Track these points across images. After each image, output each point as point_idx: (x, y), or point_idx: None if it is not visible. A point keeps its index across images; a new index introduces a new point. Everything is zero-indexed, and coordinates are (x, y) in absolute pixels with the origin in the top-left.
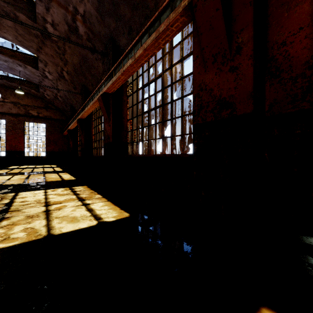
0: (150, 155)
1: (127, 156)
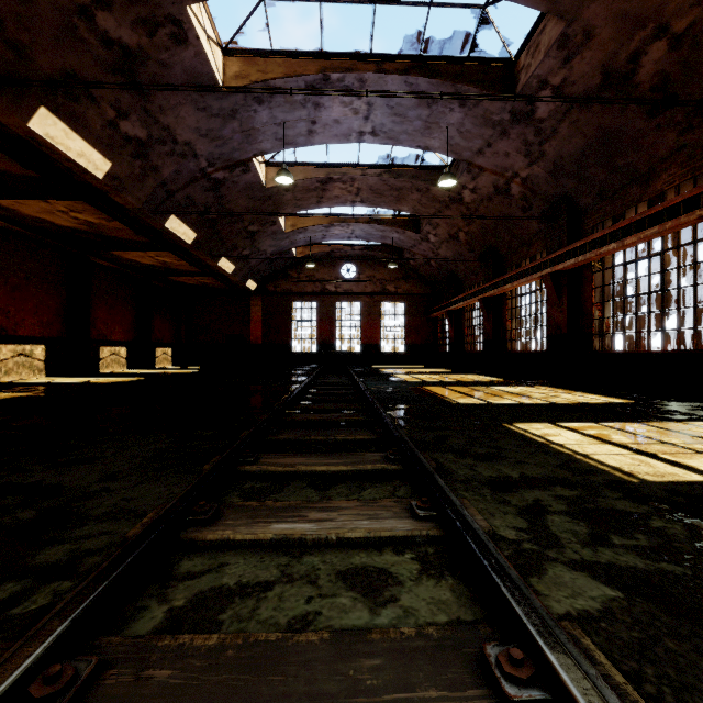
0: (641, 351)
1: (595, 352)
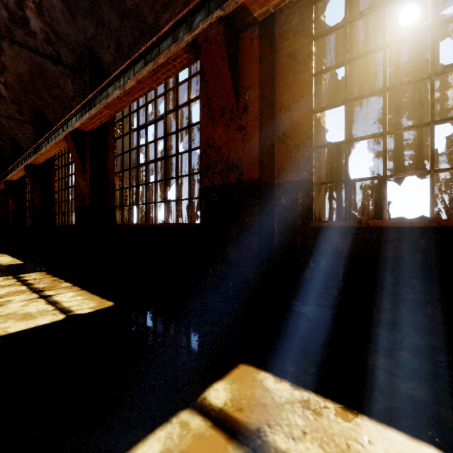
0: (148, 225)
1: (115, 226)
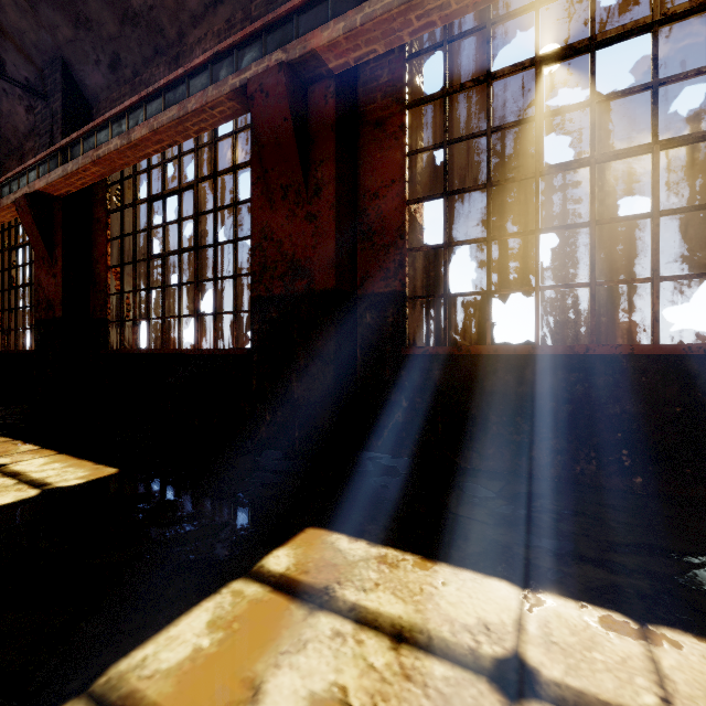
0: (168, 351)
1: (108, 352)
